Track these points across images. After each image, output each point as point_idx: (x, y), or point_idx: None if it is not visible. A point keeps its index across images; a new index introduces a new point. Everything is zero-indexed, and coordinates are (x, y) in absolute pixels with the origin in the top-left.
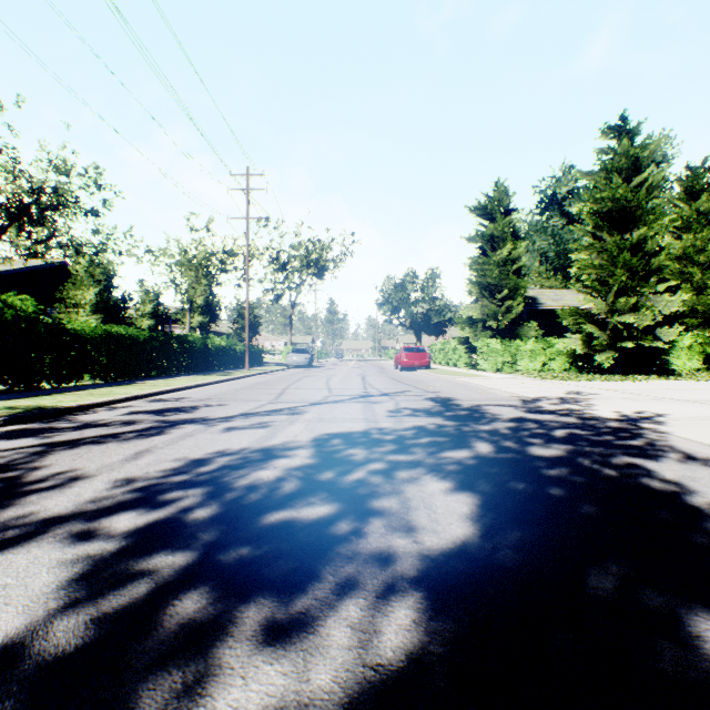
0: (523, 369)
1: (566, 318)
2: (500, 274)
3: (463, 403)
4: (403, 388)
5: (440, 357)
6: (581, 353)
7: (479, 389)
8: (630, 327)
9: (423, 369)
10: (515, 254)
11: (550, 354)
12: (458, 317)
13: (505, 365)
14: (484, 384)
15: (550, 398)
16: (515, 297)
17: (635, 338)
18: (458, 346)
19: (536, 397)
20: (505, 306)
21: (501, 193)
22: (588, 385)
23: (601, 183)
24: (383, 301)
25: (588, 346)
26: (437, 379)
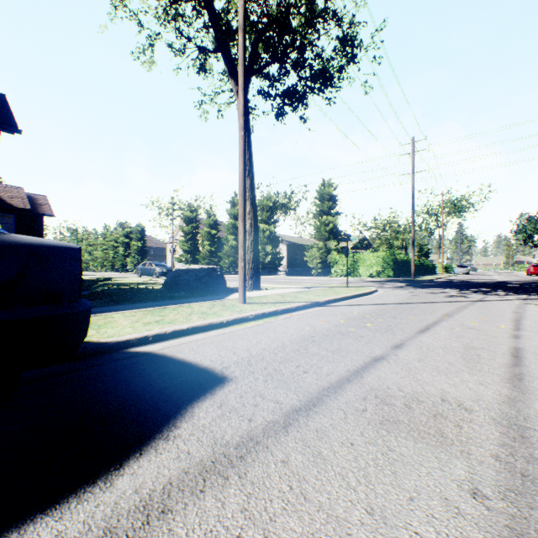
0: None
1: None
2: None
3: None
4: (526, 278)
5: None
6: None
7: None
8: None
9: None
10: None
11: None
12: None
13: None
14: None
15: None
16: None
17: None
18: None
19: None
20: None
21: None
22: None
23: None
24: (516, 230)
25: None
26: None
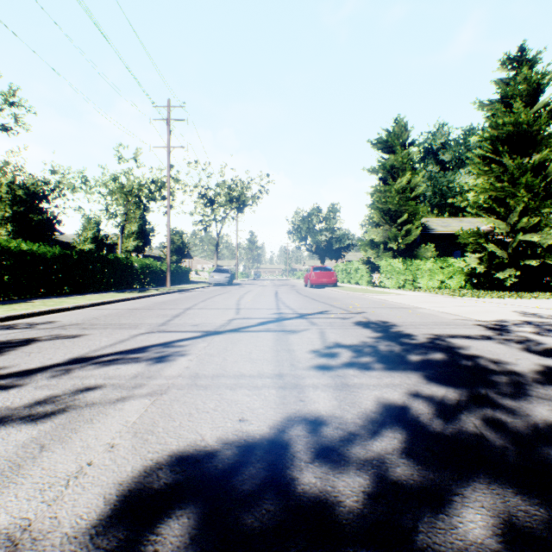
0: (422, 287)
1: (467, 239)
2: (400, 201)
3: (412, 332)
4: (320, 308)
5: (343, 276)
6: (482, 271)
7: (407, 309)
8: (533, 246)
9: (330, 287)
10: (413, 183)
11: (448, 273)
12: (361, 240)
13: (406, 283)
14: (403, 302)
15: (516, 323)
16: (413, 222)
17: (536, 257)
18: (360, 266)
19: (494, 321)
20: (404, 230)
21: (401, 128)
22: (512, 303)
23: (501, 110)
24: (293, 230)
25: (488, 265)
26: (350, 297)
